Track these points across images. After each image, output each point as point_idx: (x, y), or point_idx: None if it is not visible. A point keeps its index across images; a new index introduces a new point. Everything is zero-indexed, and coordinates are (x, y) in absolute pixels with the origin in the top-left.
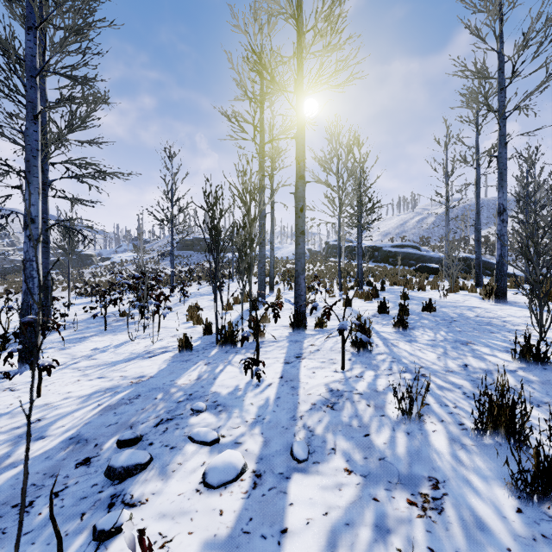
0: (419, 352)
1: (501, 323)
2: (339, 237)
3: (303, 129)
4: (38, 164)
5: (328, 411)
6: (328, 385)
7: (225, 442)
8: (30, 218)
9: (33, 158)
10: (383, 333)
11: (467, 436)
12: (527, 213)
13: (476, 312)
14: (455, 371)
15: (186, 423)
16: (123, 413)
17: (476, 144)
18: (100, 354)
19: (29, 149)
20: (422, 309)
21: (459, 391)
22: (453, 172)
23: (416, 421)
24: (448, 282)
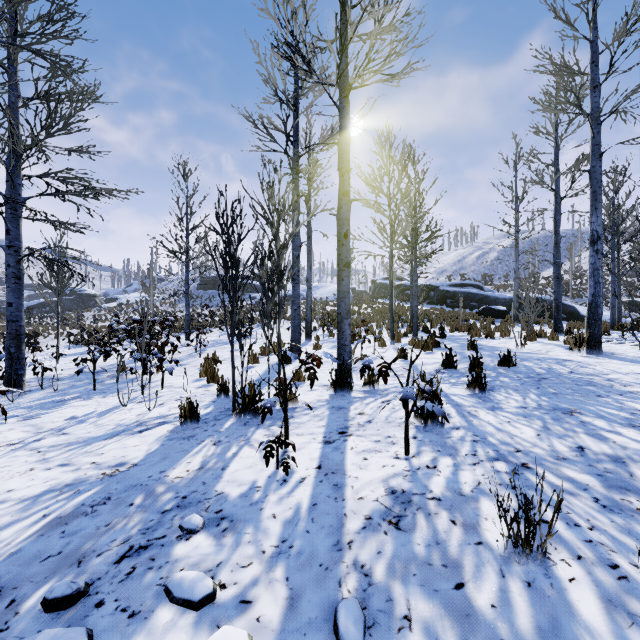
0: (509, 426)
1: (606, 383)
2: (391, 273)
3: (347, 132)
4: None
5: (391, 533)
6: (387, 483)
7: (224, 599)
8: None
9: None
10: (454, 396)
11: (632, 595)
12: (613, 245)
13: (568, 367)
14: (569, 458)
15: (167, 555)
16: (76, 533)
17: (555, 161)
18: (75, 427)
19: None
20: (498, 362)
21: (586, 495)
22: (523, 197)
23: (537, 559)
24: (518, 327)
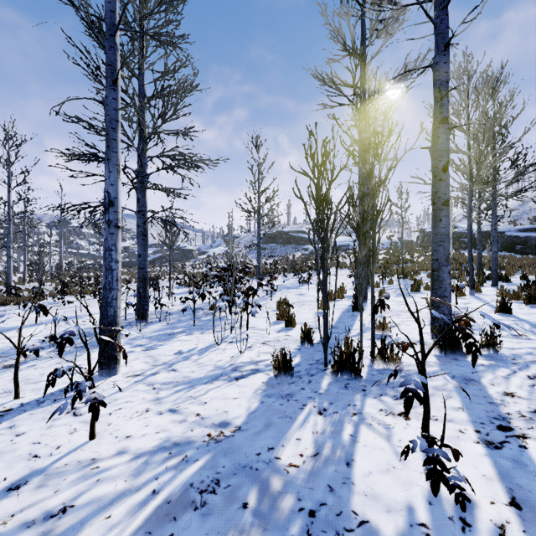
0: None
1: None
2: (470, 216)
3: (446, 48)
4: (117, 137)
5: None
6: None
7: None
8: (109, 200)
9: (112, 130)
10: None
11: None
12: None
13: None
14: None
15: None
16: None
17: None
18: (181, 363)
19: (108, 120)
20: None
21: None
22: None
23: None
24: None
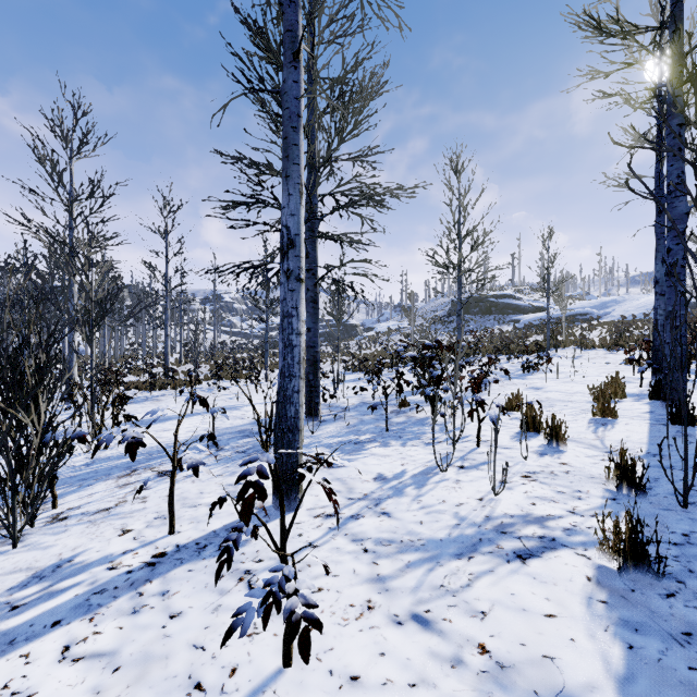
0: None
1: None
2: None
3: None
4: (299, 141)
5: None
6: None
7: None
8: (288, 239)
9: (292, 131)
10: None
11: None
12: None
13: None
14: None
15: None
16: None
17: None
18: (394, 501)
19: (287, 117)
20: None
21: None
22: None
23: None
24: None
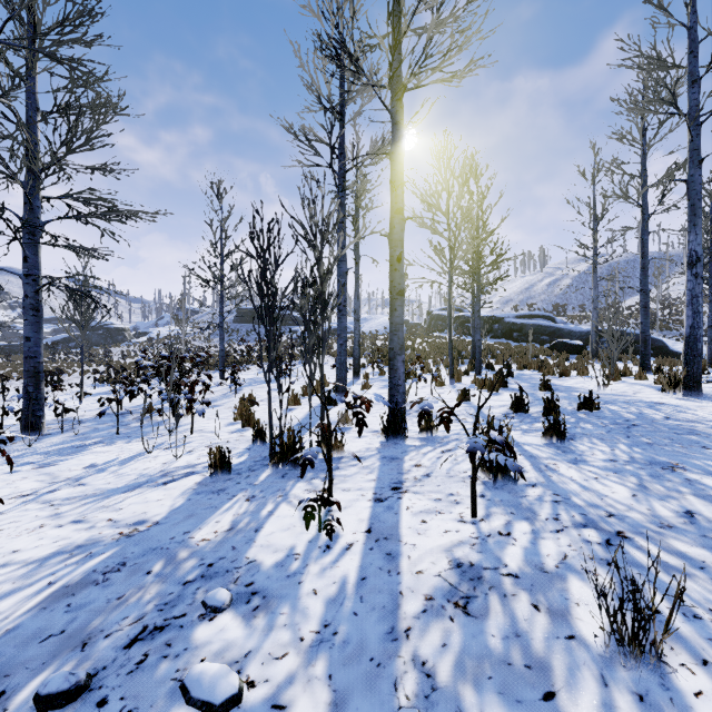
0: (597, 483)
1: (711, 431)
2: (450, 302)
3: (401, 140)
4: None
5: (458, 619)
6: (451, 553)
7: (252, 702)
8: None
9: None
10: (527, 446)
11: None
12: (711, 269)
13: (663, 412)
14: (676, 526)
15: (186, 640)
16: (83, 607)
17: (642, 172)
18: (94, 476)
19: None
20: (577, 405)
21: (704, 575)
22: (603, 214)
23: (650, 663)
24: (596, 365)
